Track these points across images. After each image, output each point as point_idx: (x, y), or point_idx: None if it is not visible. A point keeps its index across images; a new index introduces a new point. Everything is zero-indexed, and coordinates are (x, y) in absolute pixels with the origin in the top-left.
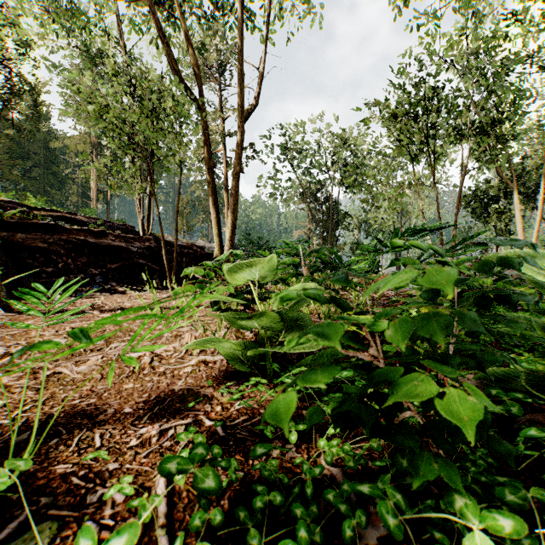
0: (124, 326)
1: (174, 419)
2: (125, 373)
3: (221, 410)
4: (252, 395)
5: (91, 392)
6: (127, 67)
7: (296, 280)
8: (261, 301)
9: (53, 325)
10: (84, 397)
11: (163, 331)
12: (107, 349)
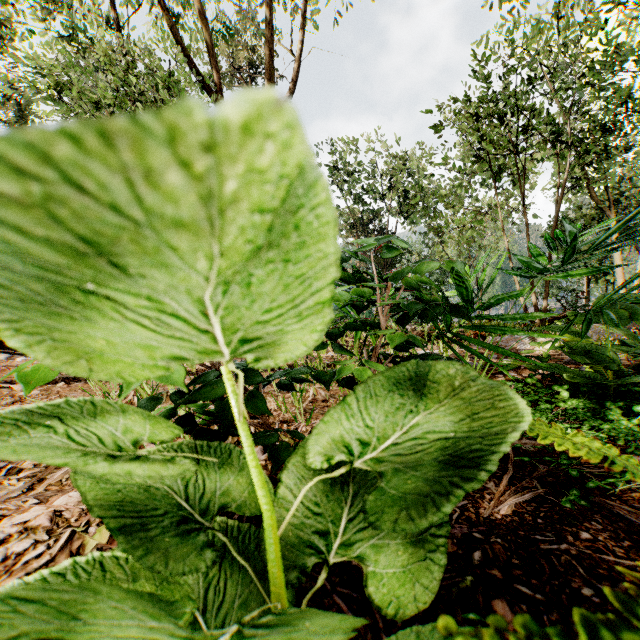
0: None
1: None
2: None
3: None
4: None
5: None
6: None
7: (356, 334)
8: (282, 389)
9: None
10: None
11: None
12: None
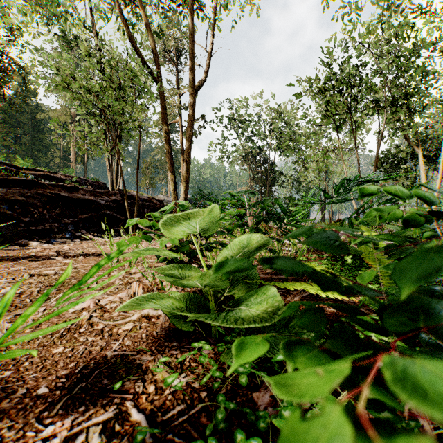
0: (81, 272)
1: (94, 407)
2: (59, 332)
3: (154, 391)
4: (193, 365)
5: (11, 361)
6: (98, 50)
7: (241, 230)
8: (207, 251)
9: (14, 272)
10: (0, 368)
11: (62, 309)
12: (53, 300)
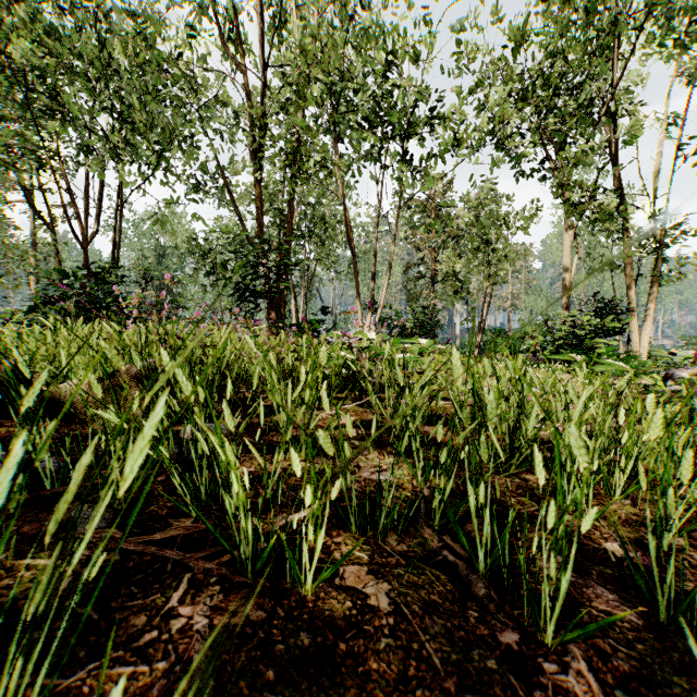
0: None
1: None
2: None
3: None
4: None
5: None
6: None
7: None
8: None
9: None
10: None
11: None
12: None
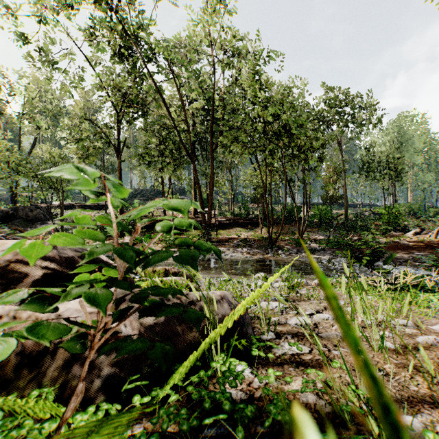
0: None
1: None
2: None
3: None
4: None
5: None
6: None
7: None
8: None
9: None
10: None
11: None
12: None
